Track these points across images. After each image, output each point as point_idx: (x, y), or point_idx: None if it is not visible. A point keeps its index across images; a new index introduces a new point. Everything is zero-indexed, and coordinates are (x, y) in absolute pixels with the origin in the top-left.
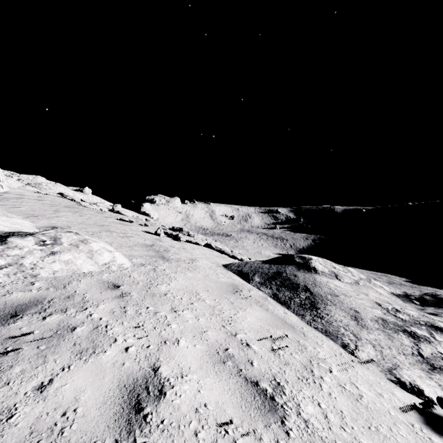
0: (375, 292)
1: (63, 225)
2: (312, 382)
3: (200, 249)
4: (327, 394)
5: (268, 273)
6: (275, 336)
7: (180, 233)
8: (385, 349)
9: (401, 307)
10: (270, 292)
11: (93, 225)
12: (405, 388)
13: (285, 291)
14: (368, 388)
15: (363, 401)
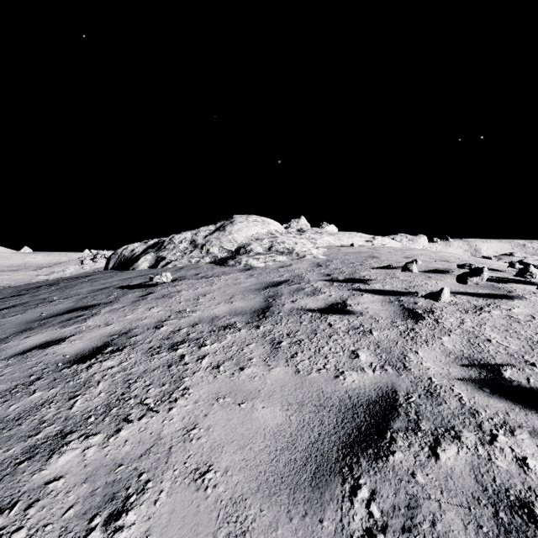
0: None
1: None
2: None
3: None
4: None
5: None
6: None
7: None
8: None
9: None
10: None
11: None
12: None
13: None
14: None
15: None
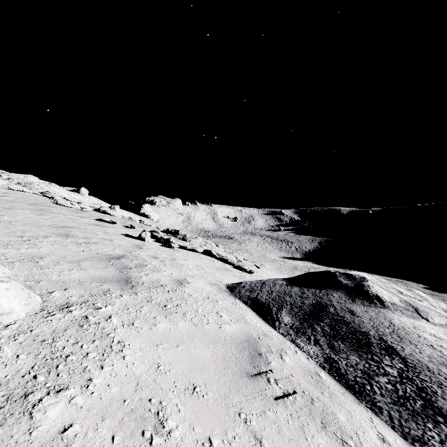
0: None
1: None
2: None
3: (196, 258)
4: None
5: (303, 305)
6: None
7: (173, 237)
8: None
9: None
10: (319, 353)
11: (45, 227)
12: None
13: (347, 351)
14: None
15: None
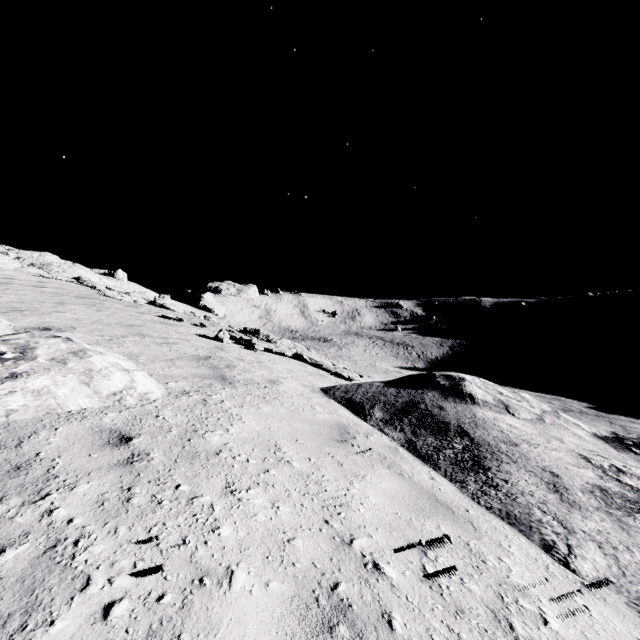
0: (572, 435)
1: (63, 325)
2: None
3: (285, 363)
4: None
5: (396, 403)
6: (425, 537)
7: (255, 338)
8: (622, 551)
9: (620, 463)
10: (402, 437)
11: (115, 326)
12: None
13: (427, 435)
14: None
15: None
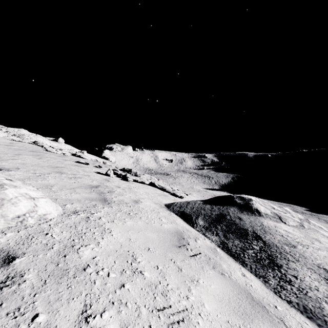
0: (322, 236)
1: (12, 167)
2: None
3: (145, 188)
4: None
5: (211, 215)
6: None
7: (128, 173)
8: None
9: None
10: (218, 240)
11: (46, 167)
12: None
13: (234, 238)
14: None
15: None
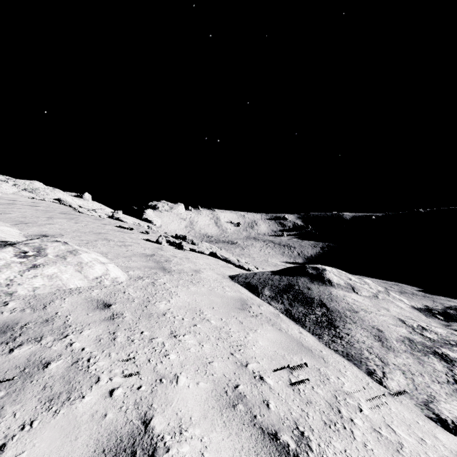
0: (396, 306)
1: (55, 233)
2: (342, 428)
3: (204, 258)
4: (361, 445)
5: (279, 285)
6: (292, 364)
7: (183, 241)
8: (417, 376)
9: (426, 324)
10: (282, 307)
11: (88, 233)
12: (448, 428)
13: (298, 306)
14: (407, 431)
15: (404, 451)
